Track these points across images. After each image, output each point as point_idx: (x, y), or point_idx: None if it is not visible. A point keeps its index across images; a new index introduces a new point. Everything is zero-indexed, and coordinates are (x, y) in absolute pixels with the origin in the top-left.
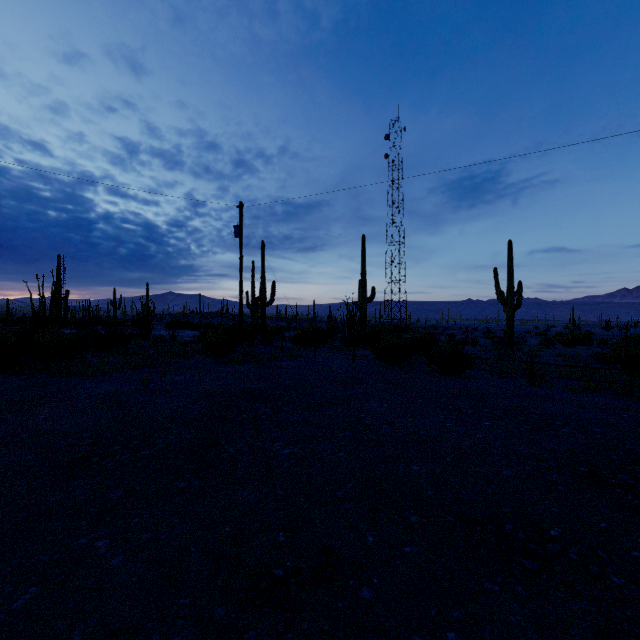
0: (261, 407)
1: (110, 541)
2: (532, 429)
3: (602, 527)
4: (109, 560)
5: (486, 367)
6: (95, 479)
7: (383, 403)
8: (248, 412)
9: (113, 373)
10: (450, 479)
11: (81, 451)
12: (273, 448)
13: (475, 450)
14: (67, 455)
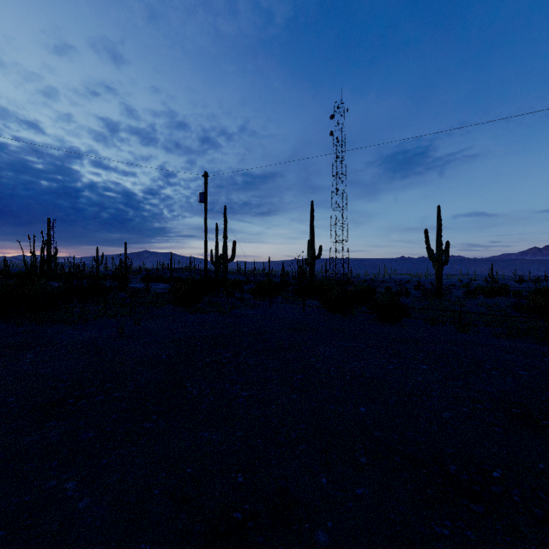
0: (222, 352)
1: (78, 482)
2: (465, 372)
3: (540, 468)
4: (76, 502)
5: (419, 315)
6: (69, 420)
7: (331, 348)
8: (211, 356)
9: (93, 321)
10: (395, 420)
11: (59, 393)
12: (233, 390)
13: (416, 392)
14: (46, 397)
